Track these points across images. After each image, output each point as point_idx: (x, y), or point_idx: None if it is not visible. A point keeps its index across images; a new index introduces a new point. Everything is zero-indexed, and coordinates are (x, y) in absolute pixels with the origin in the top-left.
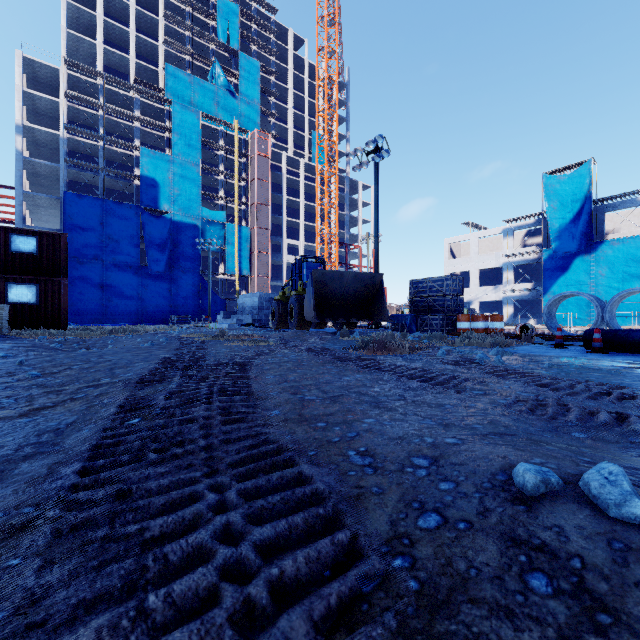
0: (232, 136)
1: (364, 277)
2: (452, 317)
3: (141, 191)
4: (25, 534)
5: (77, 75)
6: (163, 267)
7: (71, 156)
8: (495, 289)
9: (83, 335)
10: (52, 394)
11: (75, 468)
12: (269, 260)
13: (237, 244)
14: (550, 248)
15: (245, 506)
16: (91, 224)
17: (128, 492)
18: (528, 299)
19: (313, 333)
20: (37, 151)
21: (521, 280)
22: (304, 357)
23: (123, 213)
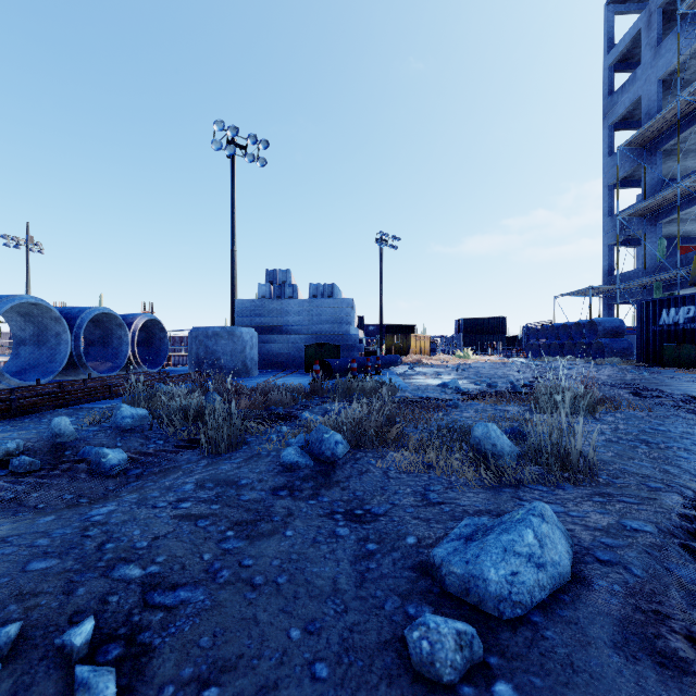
0: None
1: None
2: None
3: None
4: None
5: None
6: None
7: None
8: None
9: None
10: None
11: None
12: None
13: None
14: None
15: None
16: None
17: None
18: None
19: None
20: None
21: None
22: None
23: None
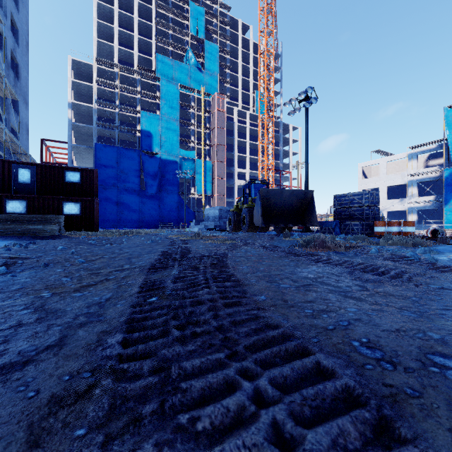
0: (200, 99)
1: (299, 193)
2: (370, 223)
3: (141, 140)
4: (86, 400)
5: (103, 67)
6: (155, 190)
7: (99, 120)
8: (401, 201)
9: (107, 235)
10: (93, 275)
11: (118, 339)
12: (225, 184)
13: (203, 173)
14: (451, 167)
15: (285, 401)
16: (111, 163)
17: (168, 370)
18: (430, 209)
19: (261, 235)
20: (79, 118)
21: (424, 194)
22: (262, 252)
23: (130, 155)
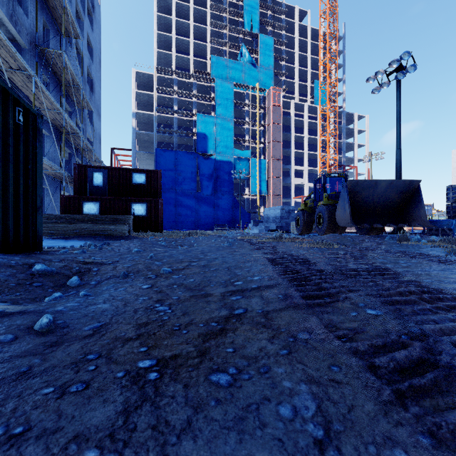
0: (254, 96)
1: (399, 184)
2: None
3: (197, 142)
4: None
5: (162, 76)
6: (210, 192)
7: (159, 127)
8: None
9: (173, 236)
10: (200, 301)
11: None
12: (281, 183)
13: (258, 172)
14: None
15: None
16: (169, 167)
17: None
18: None
19: (357, 237)
20: (142, 127)
21: None
22: (426, 264)
23: (187, 158)
